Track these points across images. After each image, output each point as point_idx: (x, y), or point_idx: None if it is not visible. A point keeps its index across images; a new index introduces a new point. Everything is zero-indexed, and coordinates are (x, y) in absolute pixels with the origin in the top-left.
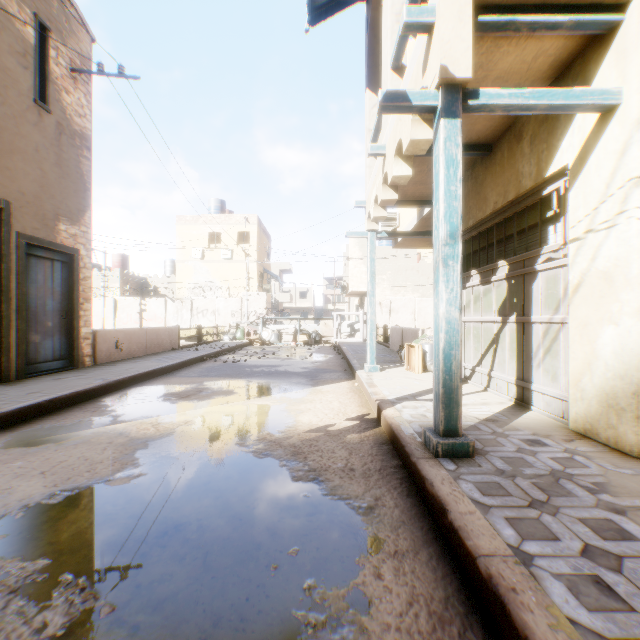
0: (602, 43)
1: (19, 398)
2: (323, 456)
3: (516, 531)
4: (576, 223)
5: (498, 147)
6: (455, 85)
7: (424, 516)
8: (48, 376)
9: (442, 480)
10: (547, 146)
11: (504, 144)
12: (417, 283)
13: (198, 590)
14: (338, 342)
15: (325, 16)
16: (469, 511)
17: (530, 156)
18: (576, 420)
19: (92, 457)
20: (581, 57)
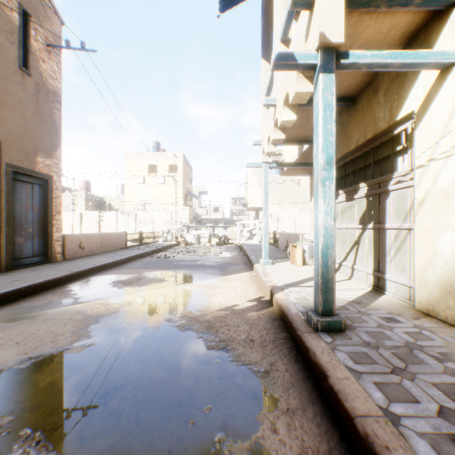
0: (441, 17)
1: (5, 285)
2: (230, 329)
3: (384, 394)
4: (421, 154)
5: (359, 99)
6: (331, 48)
7: (308, 379)
8: (29, 268)
9: (322, 350)
10: (398, 97)
11: (364, 97)
12: (297, 201)
13: (130, 443)
14: (241, 243)
15: (231, 5)
16: (345, 377)
17: (384, 105)
18: (421, 302)
19: (56, 330)
20: (425, 29)
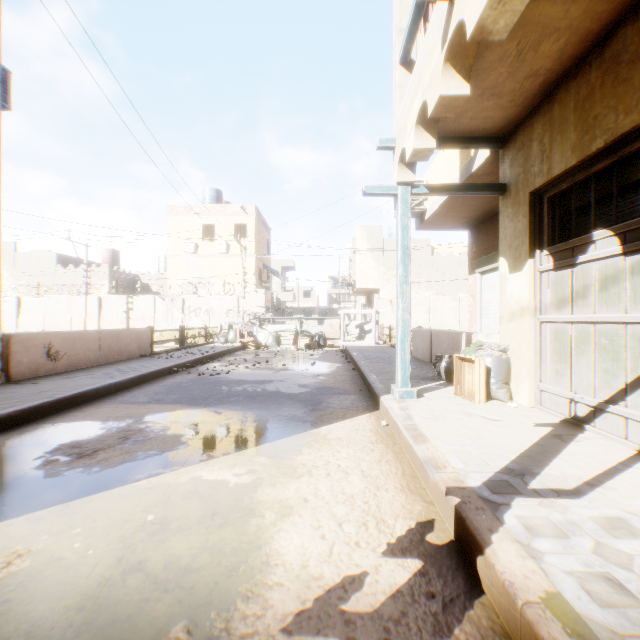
0: None
1: None
2: None
3: None
4: None
5: None
6: None
7: None
8: None
9: None
10: None
11: None
12: (431, 279)
13: None
14: (346, 346)
15: None
16: None
17: None
18: None
19: None
20: None
